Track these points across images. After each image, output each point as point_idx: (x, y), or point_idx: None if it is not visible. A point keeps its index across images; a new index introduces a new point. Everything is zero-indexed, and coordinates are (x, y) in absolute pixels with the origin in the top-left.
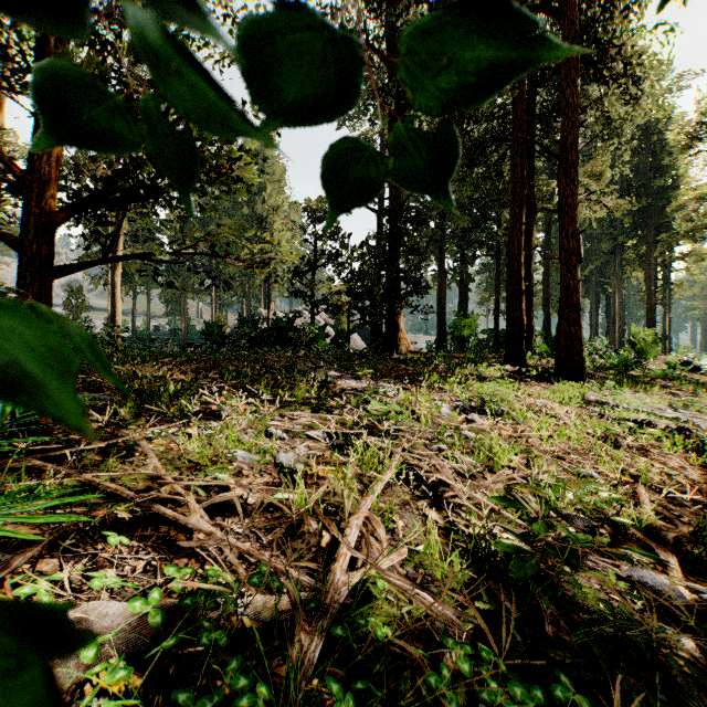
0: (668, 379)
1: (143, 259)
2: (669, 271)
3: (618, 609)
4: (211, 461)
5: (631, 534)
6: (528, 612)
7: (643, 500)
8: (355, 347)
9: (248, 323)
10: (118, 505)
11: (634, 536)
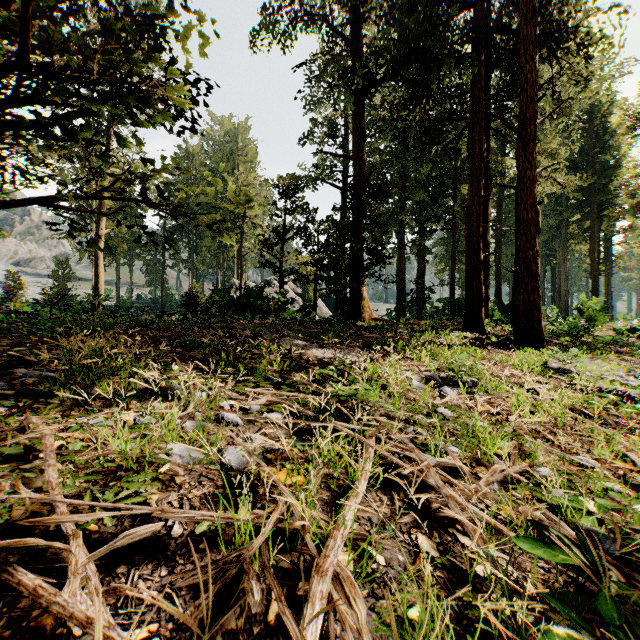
0: (618, 345)
1: (50, 206)
2: (611, 244)
3: None
4: (139, 461)
5: None
6: None
7: None
8: (321, 314)
9: (220, 292)
10: None
11: None
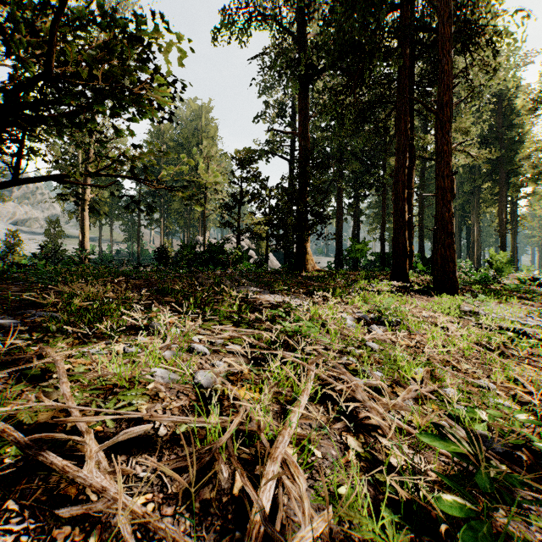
0: (521, 292)
1: (61, 182)
2: (516, 207)
3: None
4: (130, 381)
5: None
6: None
7: None
8: (271, 266)
9: (187, 247)
10: (10, 445)
11: None
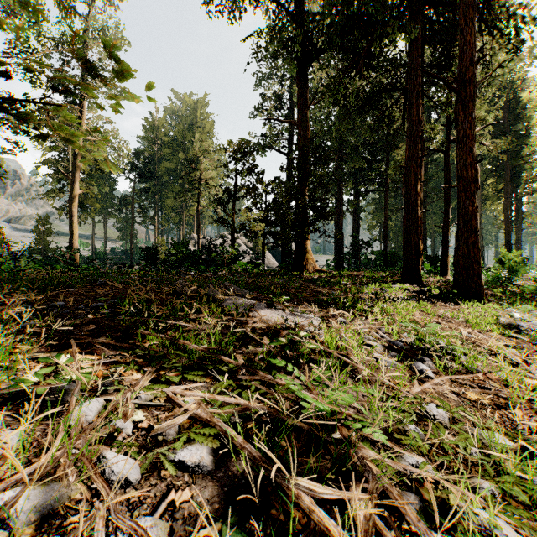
0: None
1: None
2: (521, 204)
3: None
4: None
5: None
6: None
7: None
8: (268, 264)
9: (178, 245)
10: None
11: None
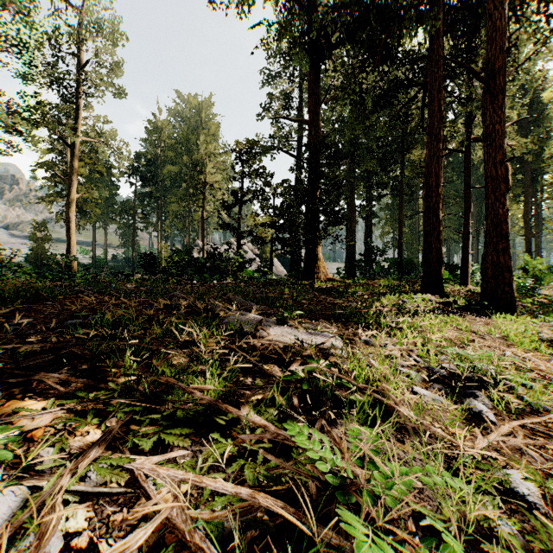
0: None
1: None
2: (541, 209)
3: None
4: None
5: None
6: None
7: None
8: (276, 273)
9: (181, 252)
10: None
11: None
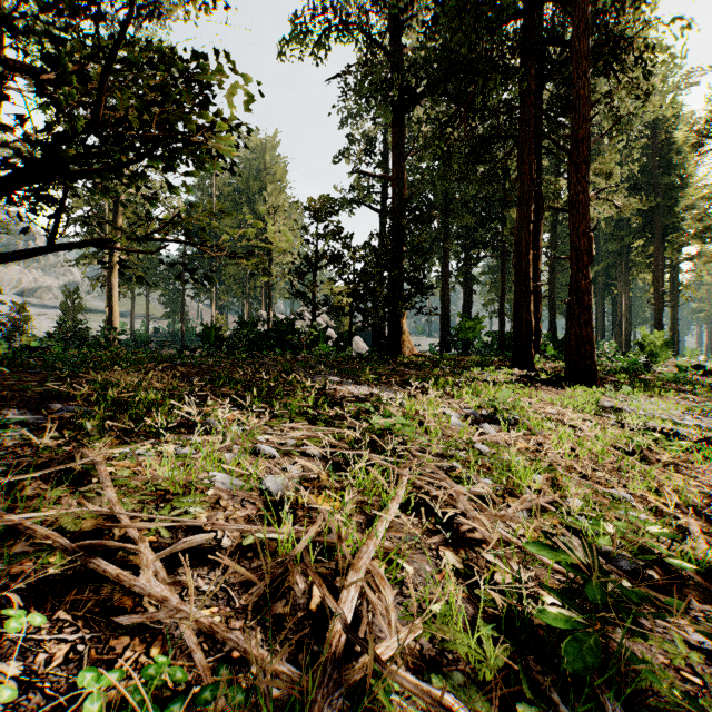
0: (680, 383)
1: (102, 247)
2: (677, 272)
3: (699, 700)
4: (184, 487)
5: (684, 575)
6: (584, 709)
7: (693, 532)
8: (357, 350)
9: (247, 325)
10: (53, 555)
11: (689, 578)
